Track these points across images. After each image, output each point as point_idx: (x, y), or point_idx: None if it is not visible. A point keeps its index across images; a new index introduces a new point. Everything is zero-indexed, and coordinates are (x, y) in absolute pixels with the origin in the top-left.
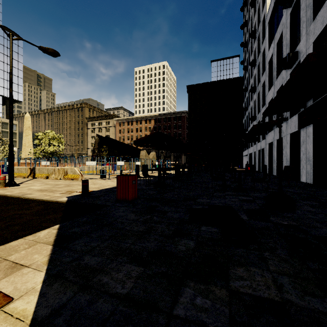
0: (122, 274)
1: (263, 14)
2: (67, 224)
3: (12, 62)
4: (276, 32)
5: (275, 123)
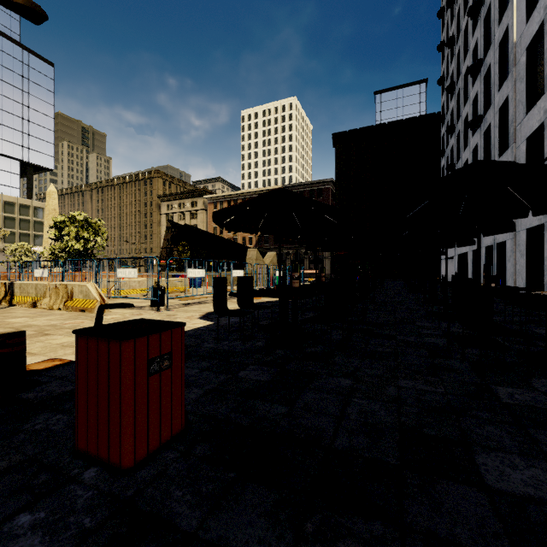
0: None
1: None
2: None
3: None
4: None
5: None
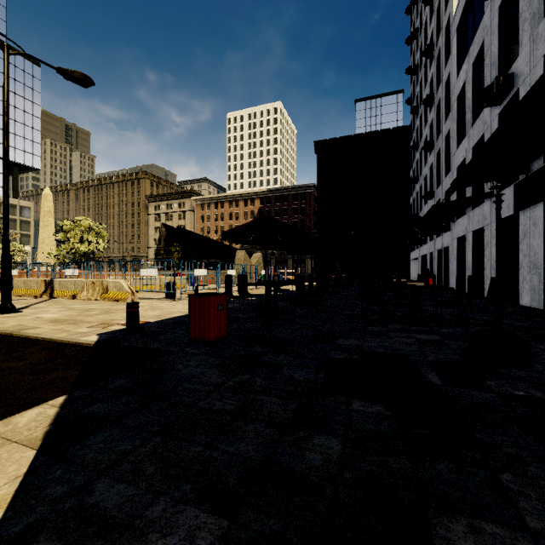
0: (175, 539)
1: (447, 15)
2: (81, 394)
3: (8, 94)
4: (470, 44)
5: (470, 203)
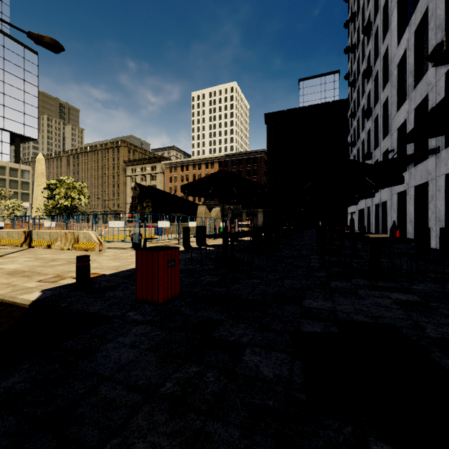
0: None
1: None
2: None
3: None
4: (411, 15)
5: (413, 160)
